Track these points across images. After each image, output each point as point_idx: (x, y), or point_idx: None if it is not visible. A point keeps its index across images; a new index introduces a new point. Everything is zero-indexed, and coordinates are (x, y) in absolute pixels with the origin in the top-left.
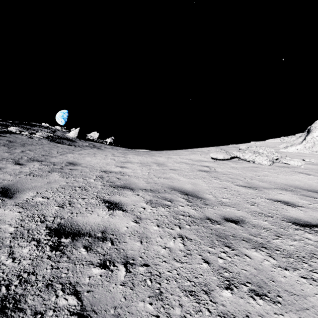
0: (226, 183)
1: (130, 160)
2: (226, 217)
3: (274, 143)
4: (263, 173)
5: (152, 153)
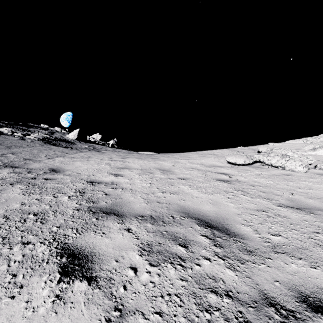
0: (261, 201)
1: (129, 165)
2: (304, 295)
3: (297, 145)
4: (302, 183)
5: (156, 156)
